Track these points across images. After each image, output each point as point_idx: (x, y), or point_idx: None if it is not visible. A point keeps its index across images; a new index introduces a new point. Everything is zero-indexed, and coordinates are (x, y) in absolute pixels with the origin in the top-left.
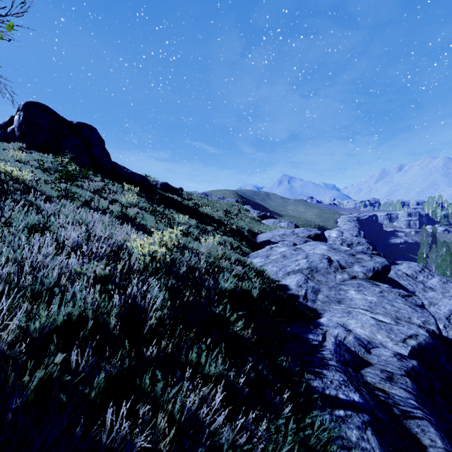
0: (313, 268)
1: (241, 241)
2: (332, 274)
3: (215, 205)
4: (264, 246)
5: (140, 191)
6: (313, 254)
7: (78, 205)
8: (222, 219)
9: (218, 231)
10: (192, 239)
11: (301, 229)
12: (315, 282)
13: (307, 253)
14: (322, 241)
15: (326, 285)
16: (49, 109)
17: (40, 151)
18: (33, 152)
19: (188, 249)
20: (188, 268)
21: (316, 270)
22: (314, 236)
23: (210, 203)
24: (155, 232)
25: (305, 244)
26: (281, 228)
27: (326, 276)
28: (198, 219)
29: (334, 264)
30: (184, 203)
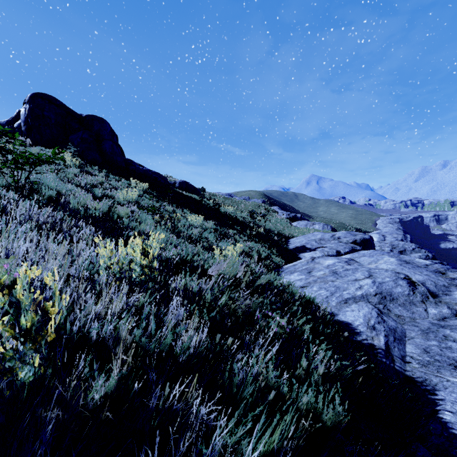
0: (386, 295)
1: (270, 247)
2: (419, 305)
3: (239, 206)
4: (298, 253)
5: (151, 189)
6: (379, 271)
7: (25, 199)
8: (247, 221)
9: (242, 235)
10: (201, 250)
11: (342, 232)
12: (392, 318)
13: (369, 268)
14: (370, 248)
15: (415, 326)
16: (57, 101)
17: (46, 147)
18: (34, 146)
19: (190, 269)
20: (145, 352)
21: (391, 297)
22: (361, 242)
23: (234, 203)
24: (100, 244)
25: (357, 253)
26: (315, 231)
27: (410, 308)
28: (218, 221)
29: (420, 289)
30: (204, 202)
